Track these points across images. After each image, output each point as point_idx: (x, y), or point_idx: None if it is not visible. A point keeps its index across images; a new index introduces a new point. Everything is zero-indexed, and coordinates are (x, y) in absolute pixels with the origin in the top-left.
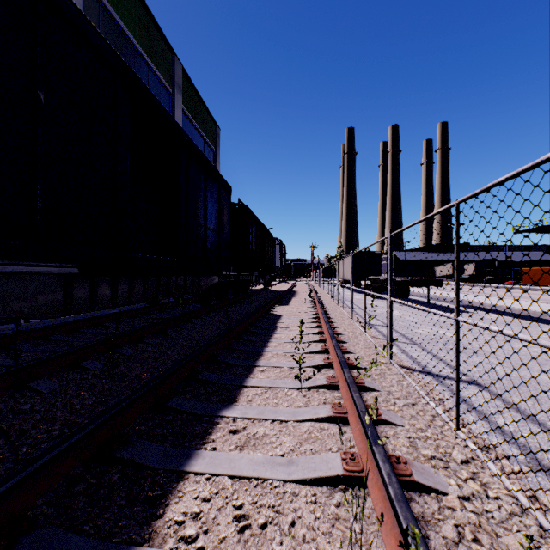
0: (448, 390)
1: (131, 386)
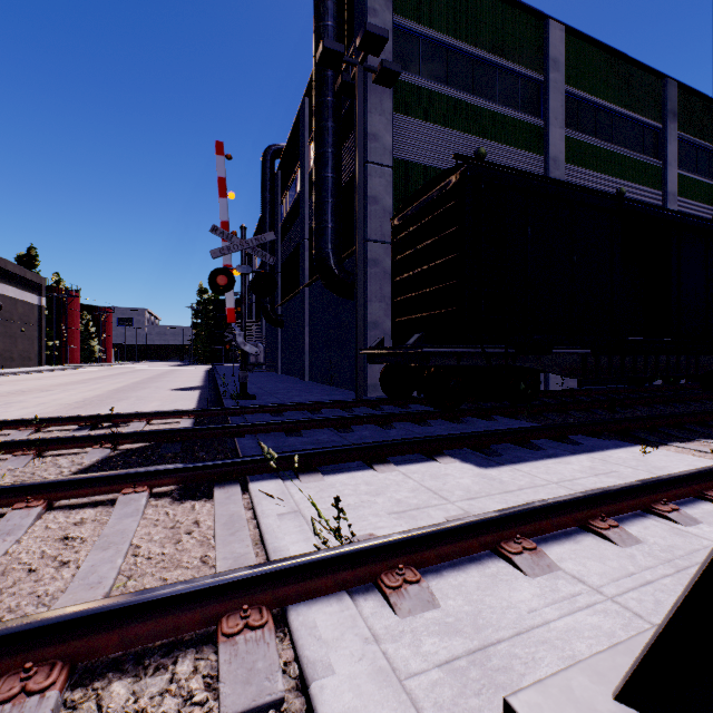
0: None
1: None
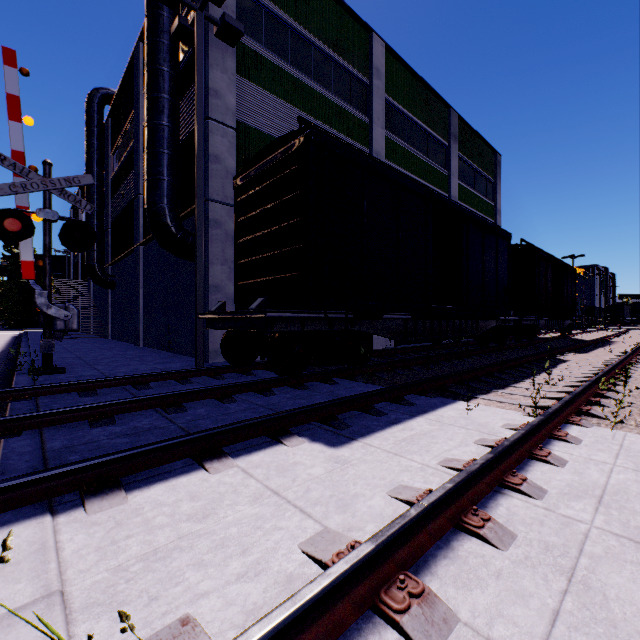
0: None
1: None
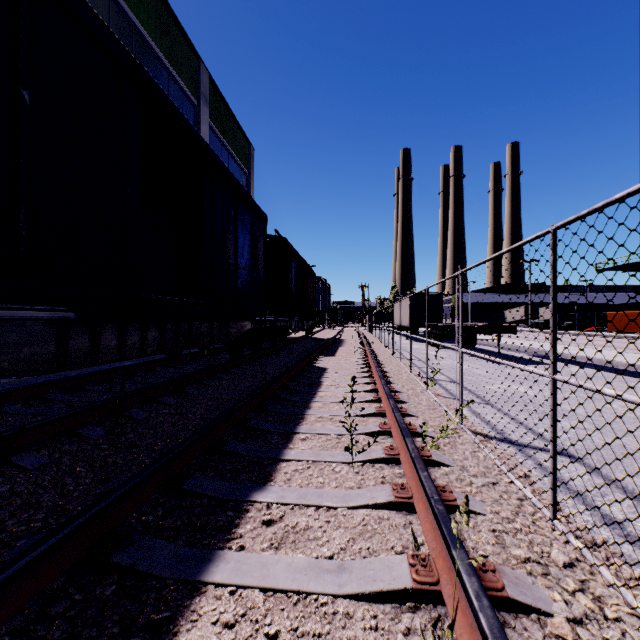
0: (534, 464)
1: (141, 459)
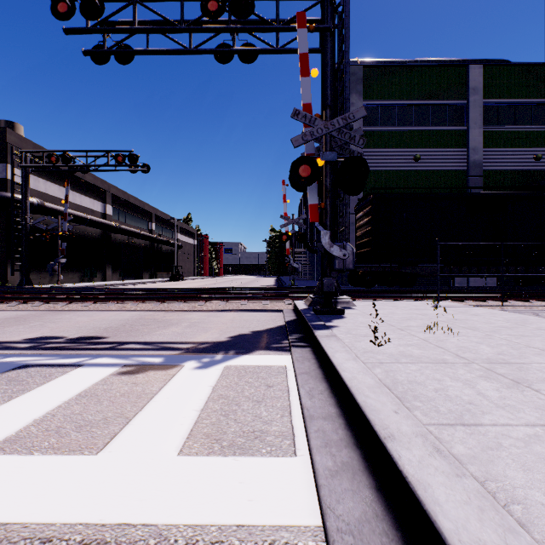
0: None
1: None
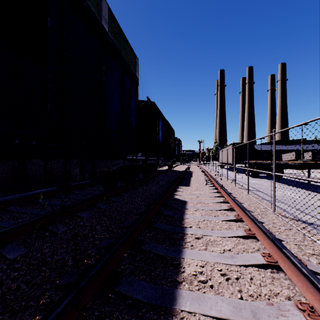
0: None
1: None
